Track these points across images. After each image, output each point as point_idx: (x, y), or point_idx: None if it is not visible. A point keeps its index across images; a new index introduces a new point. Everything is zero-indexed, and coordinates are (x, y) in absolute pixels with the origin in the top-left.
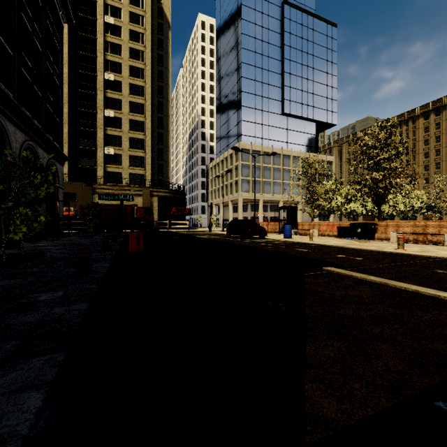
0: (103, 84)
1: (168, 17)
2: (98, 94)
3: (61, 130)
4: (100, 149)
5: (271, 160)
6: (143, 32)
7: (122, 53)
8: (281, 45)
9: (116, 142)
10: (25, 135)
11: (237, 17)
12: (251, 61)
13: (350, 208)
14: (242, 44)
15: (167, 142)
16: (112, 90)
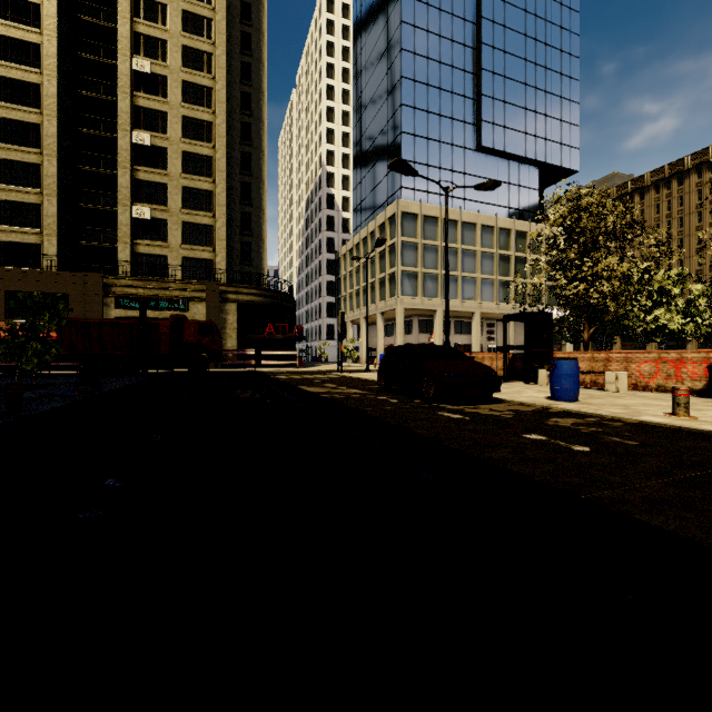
0: (128, 81)
1: None
2: (118, 100)
3: None
4: (122, 208)
5: (458, 235)
6: None
7: (168, 21)
8: (476, 20)
9: (156, 195)
10: None
11: None
12: (420, 48)
13: (653, 321)
14: (403, 14)
15: (260, 200)
16: (147, 93)
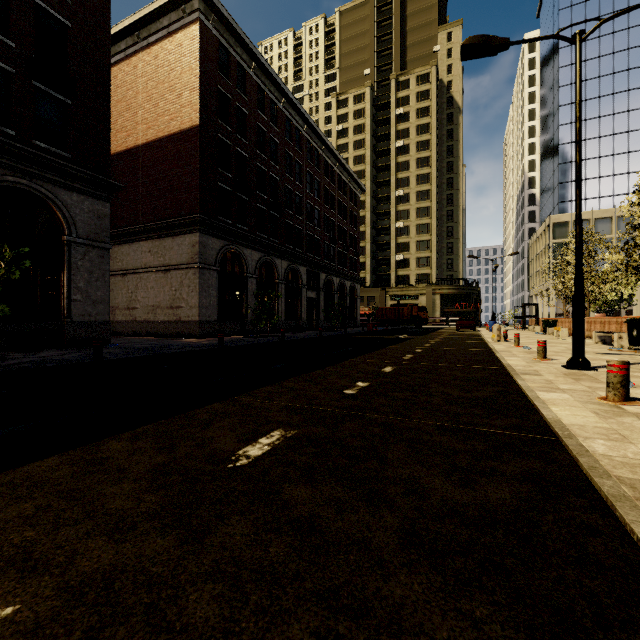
0: (394, 202)
1: (458, 101)
2: (391, 211)
3: (358, 263)
4: (392, 257)
5: (612, 227)
6: (429, 138)
7: (410, 167)
8: None
9: (405, 248)
10: (340, 278)
11: (554, 46)
12: None
13: None
14: (560, 81)
15: (458, 234)
16: (402, 203)
